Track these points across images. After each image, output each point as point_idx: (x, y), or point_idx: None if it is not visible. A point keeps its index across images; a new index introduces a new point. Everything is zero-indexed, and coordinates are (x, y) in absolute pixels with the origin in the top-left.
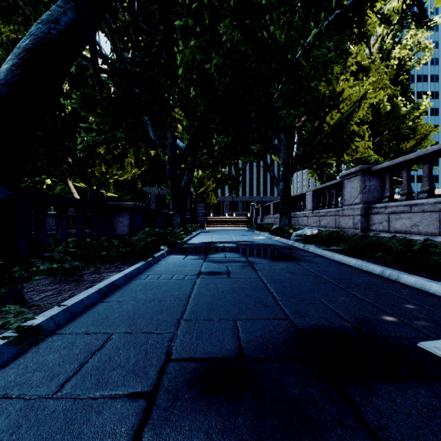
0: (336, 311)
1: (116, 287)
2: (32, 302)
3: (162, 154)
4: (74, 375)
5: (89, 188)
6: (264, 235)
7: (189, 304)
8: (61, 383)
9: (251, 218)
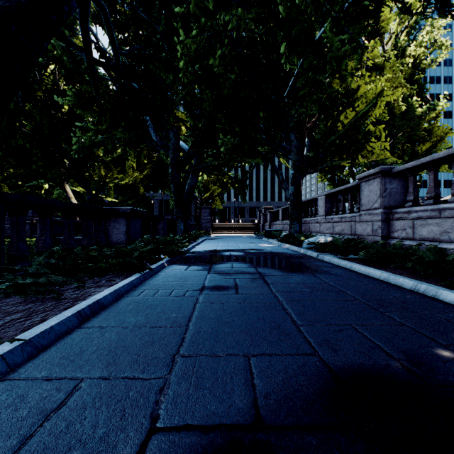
0: (375, 341)
1: (102, 307)
2: None
3: (165, 157)
4: None
5: (88, 192)
6: (273, 242)
7: (188, 331)
8: None
9: (258, 224)
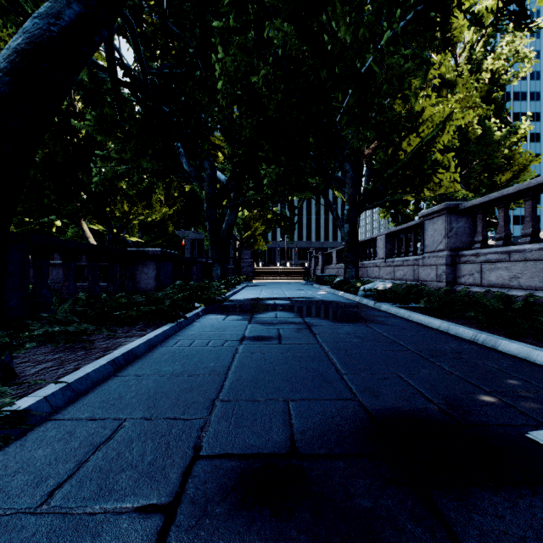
0: (418, 388)
1: (136, 357)
2: (24, 377)
3: (199, 189)
4: (67, 480)
5: (108, 231)
6: (325, 289)
7: (227, 379)
8: (49, 491)
9: (309, 268)
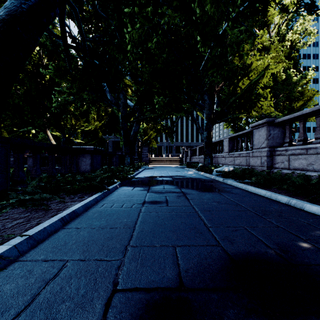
0: (259, 237)
1: (77, 215)
2: (3, 230)
3: (117, 111)
4: (24, 310)
5: (63, 136)
6: (192, 171)
7: (135, 230)
8: (10, 319)
9: (182, 158)
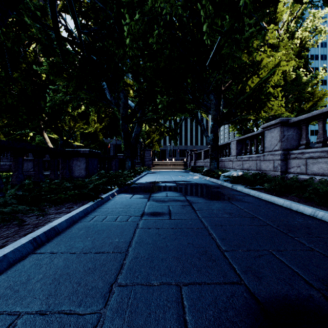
0: (293, 268)
1: (57, 232)
2: None
3: (118, 112)
4: None
5: (60, 139)
6: (198, 175)
7: (127, 256)
8: None
9: (186, 162)
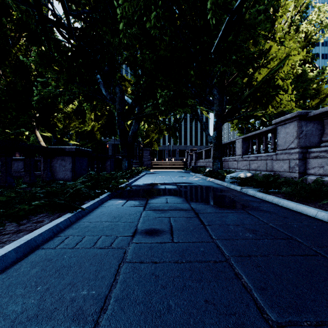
0: None
1: None
2: None
3: (114, 109)
4: None
5: (53, 137)
6: (199, 176)
7: None
8: None
9: (186, 162)
